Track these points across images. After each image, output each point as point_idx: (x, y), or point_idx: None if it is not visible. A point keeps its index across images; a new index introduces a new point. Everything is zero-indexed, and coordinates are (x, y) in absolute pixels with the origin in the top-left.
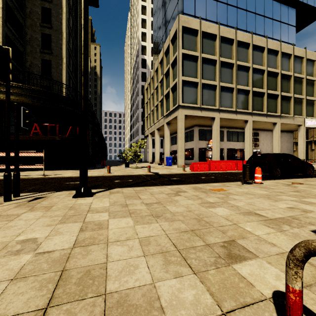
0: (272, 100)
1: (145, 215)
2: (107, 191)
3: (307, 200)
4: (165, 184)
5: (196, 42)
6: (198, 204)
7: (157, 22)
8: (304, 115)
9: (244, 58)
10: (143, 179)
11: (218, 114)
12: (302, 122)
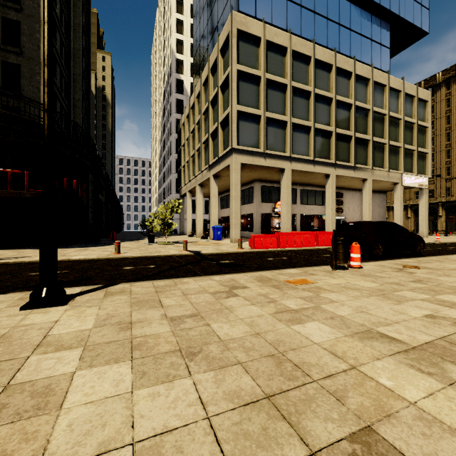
0: (361, 148)
1: (164, 352)
2: (101, 291)
3: (445, 298)
4: (211, 273)
5: (258, 55)
6: (270, 314)
7: (199, 25)
8: (401, 169)
9: (325, 85)
10: (174, 263)
11: (290, 164)
12: (399, 179)
